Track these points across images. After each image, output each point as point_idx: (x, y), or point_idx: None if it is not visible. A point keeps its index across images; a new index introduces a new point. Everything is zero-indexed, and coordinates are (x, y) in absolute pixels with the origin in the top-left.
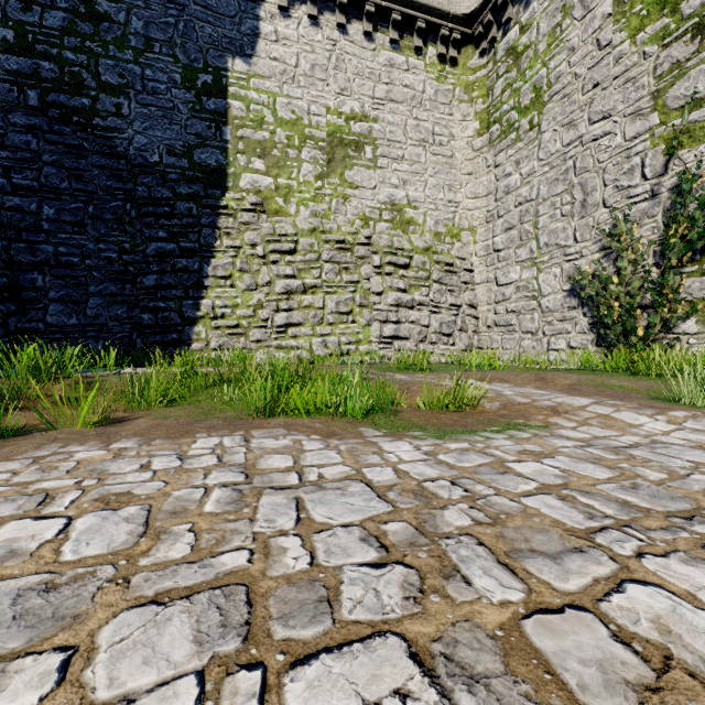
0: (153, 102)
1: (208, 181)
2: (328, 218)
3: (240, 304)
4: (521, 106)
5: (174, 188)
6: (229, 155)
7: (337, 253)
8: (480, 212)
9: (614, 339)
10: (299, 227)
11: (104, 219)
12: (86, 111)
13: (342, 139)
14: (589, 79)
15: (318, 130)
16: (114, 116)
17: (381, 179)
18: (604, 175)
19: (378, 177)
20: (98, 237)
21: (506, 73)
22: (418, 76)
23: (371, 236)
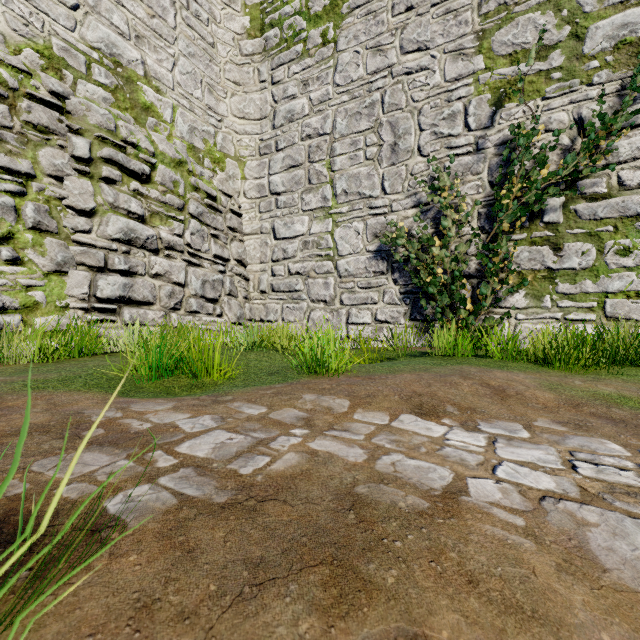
0: None
1: None
2: None
3: None
4: (311, 12)
5: None
6: None
7: None
8: (251, 138)
9: (438, 313)
10: None
11: None
12: None
13: None
14: None
15: None
16: None
17: (91, 0)
18: (420, 117)
19: None
20: None
21: None
22: None
23: (67, 96)
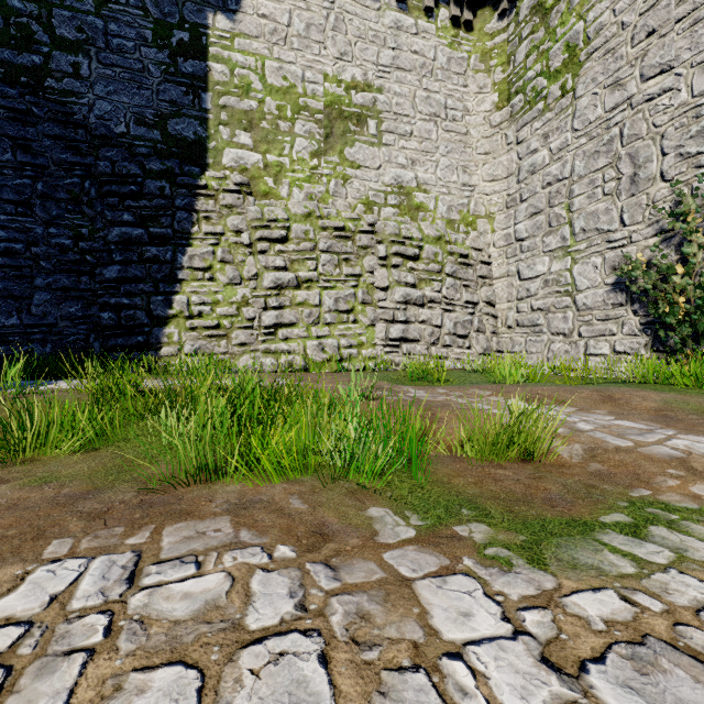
0: (118, 63)
1: (185, 156)
2: (326, 202)
3: (221, 301)
4: (550, 70)
5: (143, 164)
6: (210, 127)
7: (336, 242)
8: (499, 196)
9: (678, 343)
10: (291, 211)
11: (56, 199)
12: (36, 71)
13: (341, 111)
14: (642, 27)
15: (314, 100)
16: (70, 77)
17: (387, 157)
18: (662, 142)
19: (383, 156)
20: (48, 220)
21: (531, 34)
22: (428, 41)
23: (375, 223)
